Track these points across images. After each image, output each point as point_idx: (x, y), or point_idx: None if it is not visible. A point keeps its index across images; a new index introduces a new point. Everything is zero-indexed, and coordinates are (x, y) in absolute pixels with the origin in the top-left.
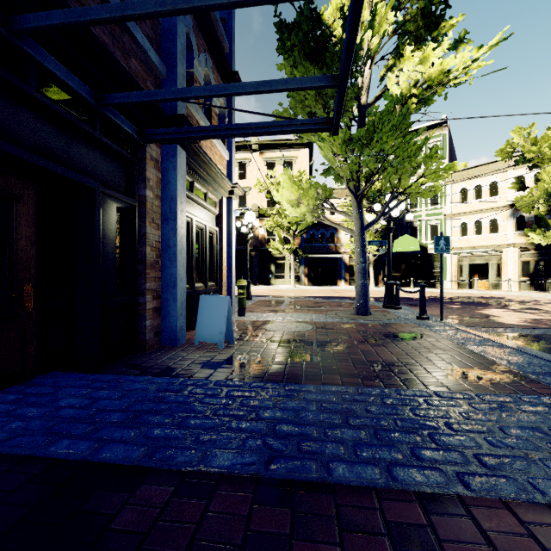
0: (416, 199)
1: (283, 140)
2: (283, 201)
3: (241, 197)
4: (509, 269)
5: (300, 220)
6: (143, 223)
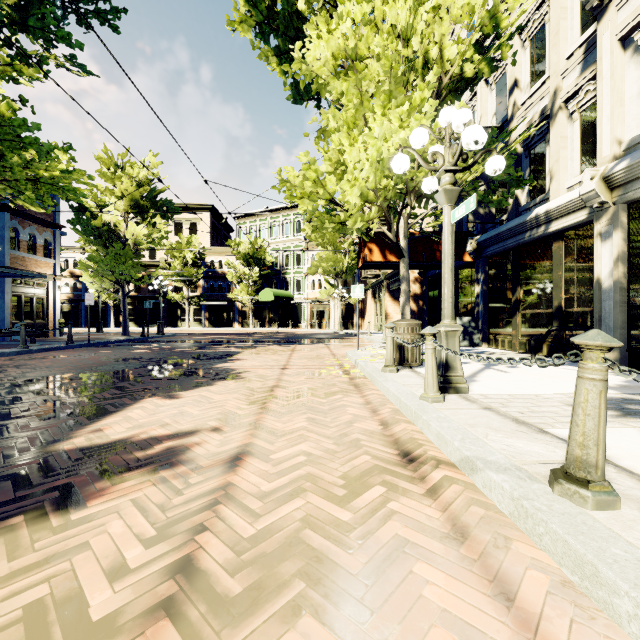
0: (288, 259)
1: (188, 205)
2: (86, 282)
3: (152, 251)
4: (332, 314)
5: (190, 275)
6: None
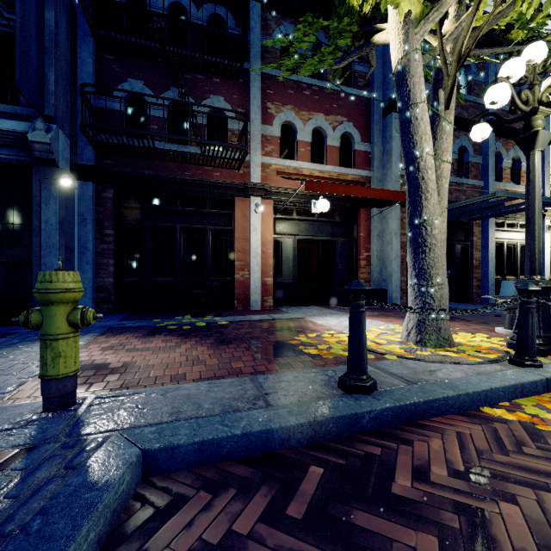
0: None
1: None
2: None
3: None
4: None
5: None
6: (472, 251)
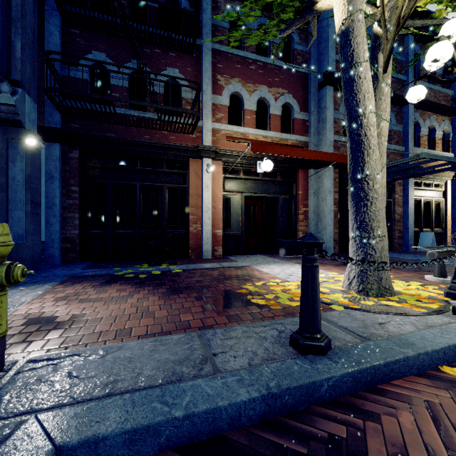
0: None
1: None
2: None
3: None
4: None
5: None
6: (394, 206)
